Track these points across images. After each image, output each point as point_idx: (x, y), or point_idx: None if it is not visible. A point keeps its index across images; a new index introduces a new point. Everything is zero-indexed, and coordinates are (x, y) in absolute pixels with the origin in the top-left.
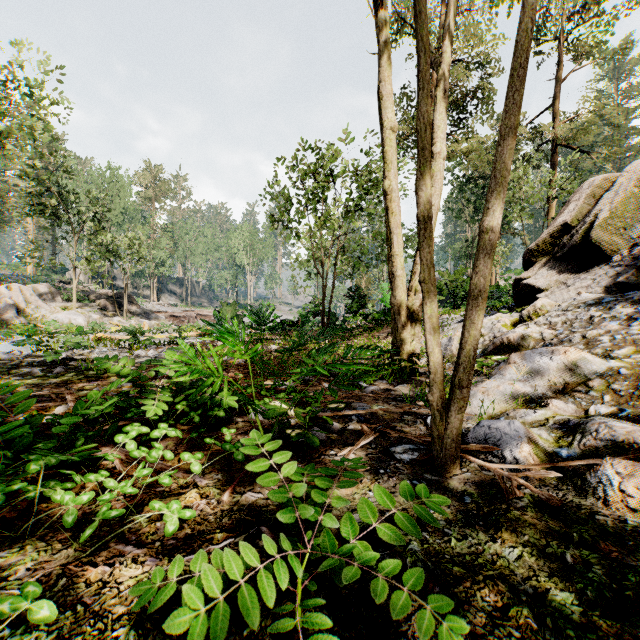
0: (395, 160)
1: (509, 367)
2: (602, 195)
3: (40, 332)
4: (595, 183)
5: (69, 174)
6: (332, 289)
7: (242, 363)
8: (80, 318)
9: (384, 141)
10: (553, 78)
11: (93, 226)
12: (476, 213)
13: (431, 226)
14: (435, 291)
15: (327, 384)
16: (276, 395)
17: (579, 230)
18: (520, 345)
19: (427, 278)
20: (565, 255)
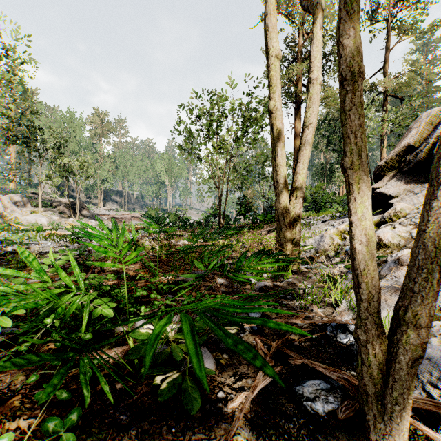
0: (279, 84)
1: (402, 269)
2: (439, 122)
3: (11, 229)
4: (432, 113)
5: (35, 114)
6: (226, 198)
7: (151, 256)
8: (44, 219)
9: (270, 67)
10: (385, 47)
11: (53, 152)
12: (328, 145)
13: (362, 87)
14: (368, 181)
15: (220, 279)
16: (166, 298)
17: (422, 149)
18: (391, 243)
19: (356, 162)
20: (410, 169)
